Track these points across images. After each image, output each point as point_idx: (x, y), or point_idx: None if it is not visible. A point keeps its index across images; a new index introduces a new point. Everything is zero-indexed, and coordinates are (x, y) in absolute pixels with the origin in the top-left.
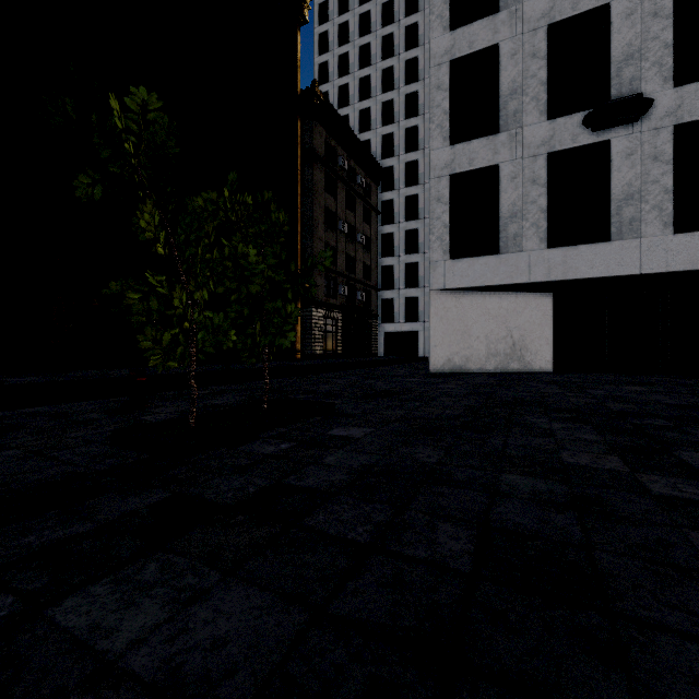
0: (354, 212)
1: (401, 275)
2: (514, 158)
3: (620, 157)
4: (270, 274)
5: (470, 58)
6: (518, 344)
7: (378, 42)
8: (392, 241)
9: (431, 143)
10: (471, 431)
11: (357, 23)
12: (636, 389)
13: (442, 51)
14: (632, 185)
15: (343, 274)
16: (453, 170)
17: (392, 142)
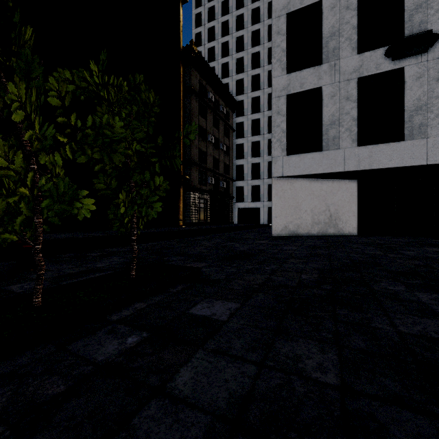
0: (218, 129)
1: (249, 171)
2: (333, 82)
3: (412, 80)
4: (138, 148)
5: (300, 12)
6: (333, 216)
7: (234, 19)
8: (243, 149)
9: (273, 73)
10: (343, 308)
11: (220, 7)
12: (436, 250)
13: (281, 7)
14: (421, 99)
15: (211, 170)
16: (289, 92)
17: (243, 84)
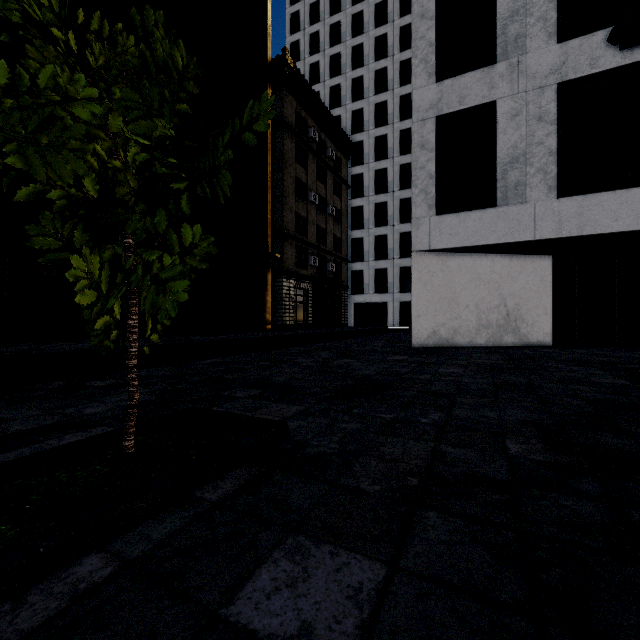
0: (325, 184)
1: (370, 247)
2: (516, 92)
3: None
4: (142, 159)
5: None
6: (512, 314)
7: (348, 20)
8: (362, 214)
9: (414, 81)
10: None
11: (328, 2)
12: None
13: None
14: None
15: (314, 245)
16: (440, 111)
17: (362, 117)
